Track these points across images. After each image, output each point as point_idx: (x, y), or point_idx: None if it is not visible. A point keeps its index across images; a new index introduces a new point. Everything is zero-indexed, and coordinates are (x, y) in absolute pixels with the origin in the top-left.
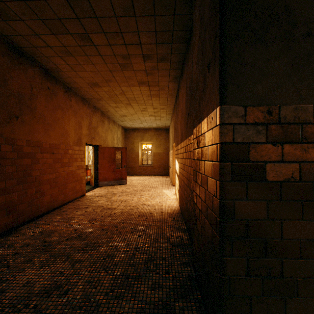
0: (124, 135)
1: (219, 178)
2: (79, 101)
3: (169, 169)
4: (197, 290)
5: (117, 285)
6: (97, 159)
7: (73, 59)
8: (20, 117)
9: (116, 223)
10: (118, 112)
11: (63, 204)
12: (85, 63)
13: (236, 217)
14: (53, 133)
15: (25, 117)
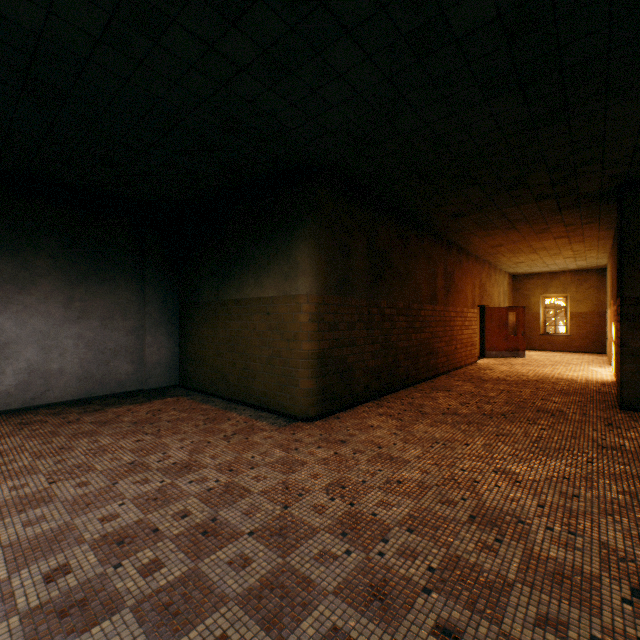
0: (510, 286)
1: (619, 329)
2: (473, 261)
3: (604, 342)
4: (615, 402)
5: (553, 394)
6: (483, 323)
7: (490, 237)
8: (449, 290)
9: (533, 379)
10: (513, 260)
11: (464, 365)
12: (499, 237)
13: (629, 346)
14: (460, 298)
15: (451, 289)
